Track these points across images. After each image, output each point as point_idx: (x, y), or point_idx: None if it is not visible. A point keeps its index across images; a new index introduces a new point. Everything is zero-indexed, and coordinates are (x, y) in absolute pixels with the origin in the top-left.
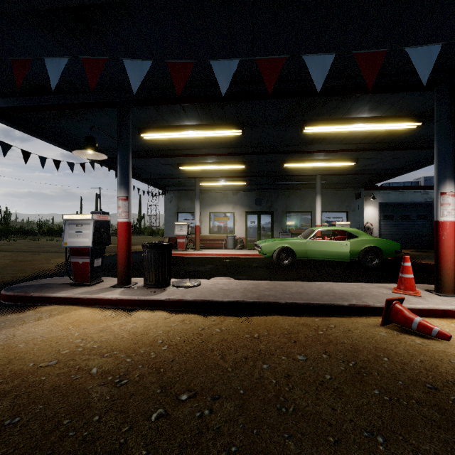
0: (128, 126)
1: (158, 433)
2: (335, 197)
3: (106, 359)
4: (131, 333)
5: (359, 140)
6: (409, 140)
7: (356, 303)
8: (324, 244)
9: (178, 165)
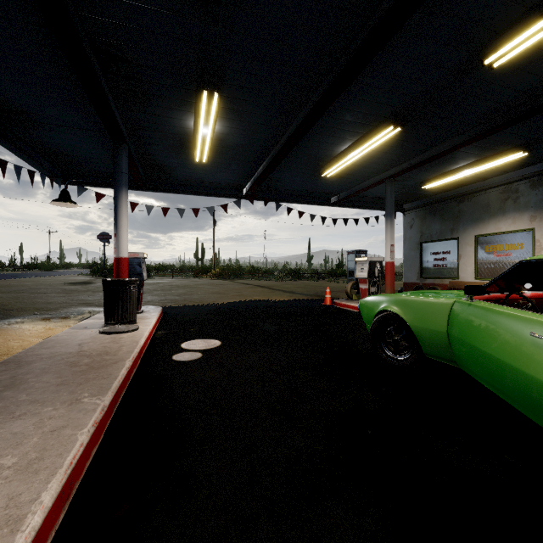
0: (116, 165)
1: None
2: None
3: None
4: None
5: None
6: None
7: None
8: (484, 323)
9: (319, 172)
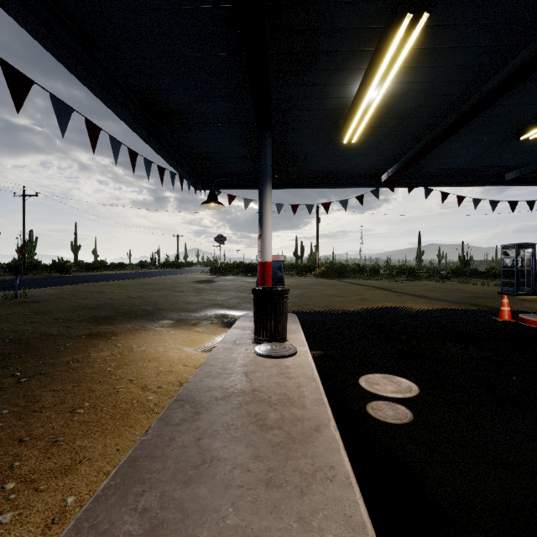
0: (261, 158)
1: (2, 375)
2: None
3: (106, 354)
4: (155, 357)
5: None
6: None
7: None
8: None
9: (515, 135)
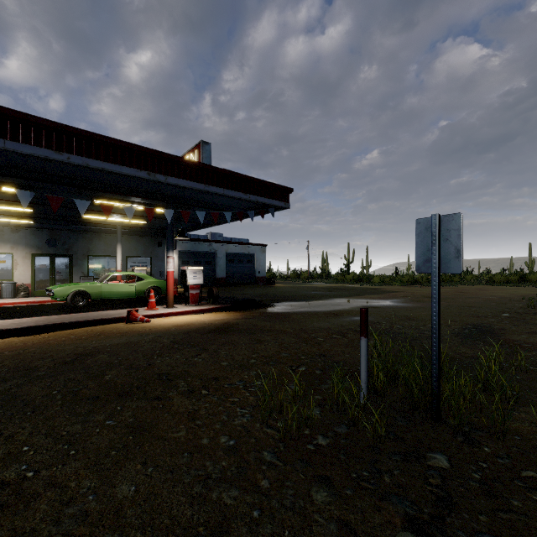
0: None
1: None
2: (141, 244)
3: None
4: None
5: (143, 210)
6: (176, 215)
7: (117, 316)
8: (116, 286)
9: None
